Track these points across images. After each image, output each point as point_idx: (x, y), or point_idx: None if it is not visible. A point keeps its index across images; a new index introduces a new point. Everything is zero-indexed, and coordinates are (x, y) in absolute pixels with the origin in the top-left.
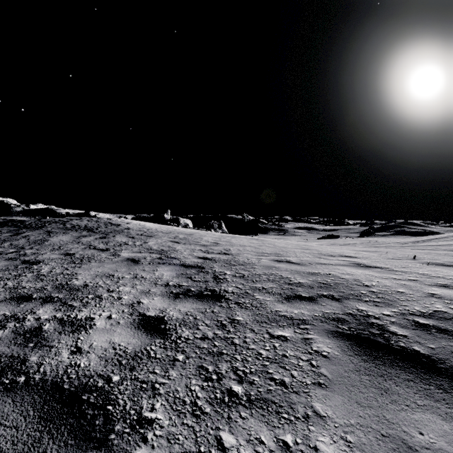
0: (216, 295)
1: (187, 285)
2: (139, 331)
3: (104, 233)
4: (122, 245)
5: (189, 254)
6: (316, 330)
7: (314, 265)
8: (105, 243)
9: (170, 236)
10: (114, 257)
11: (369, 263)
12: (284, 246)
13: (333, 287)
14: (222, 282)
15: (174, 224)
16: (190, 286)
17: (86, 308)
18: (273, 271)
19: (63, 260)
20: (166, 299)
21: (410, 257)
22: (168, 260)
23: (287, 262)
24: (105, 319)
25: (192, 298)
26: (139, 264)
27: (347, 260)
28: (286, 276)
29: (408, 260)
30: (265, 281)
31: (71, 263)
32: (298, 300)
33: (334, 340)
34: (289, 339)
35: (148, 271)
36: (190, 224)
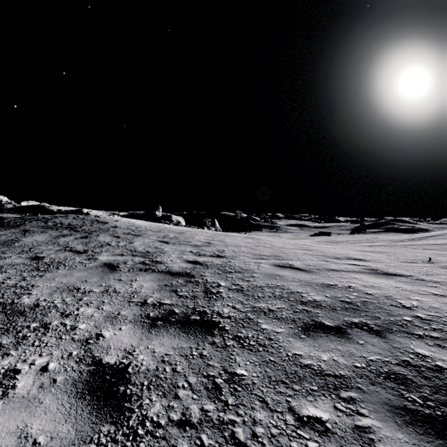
0: (207, 322)
1: (170, 304)
2: (81, 402)
3: (87, 232)
4: (103, 246)
5: (177, 257)
6: (370, 405)
7: (325, 273)
8: (85, 244)
9: (160, 235)
10: (89, 262)
11: (386, 269)
12: (282, 246)
13: (361, 308)
14: (215, 298)
15: (165, 222)
16: (174, 305)
17: (17, 349)
18: (278, 282)
19: (26, 266)
20: (138, 329)
21: (424, 260)
22: (152, 265)
23: (291, 269)
24: (35, 373)
25: (174, 327)
26: (116, 271)
27: (358, 265)
28: (295, 290)
29: (425, 263)
30: (270, 297)
31: (34, 270)
32: (321, 333)
33: (411, 433)
34: (330, 429)
35: (125, 281)
36: (182, 221)
